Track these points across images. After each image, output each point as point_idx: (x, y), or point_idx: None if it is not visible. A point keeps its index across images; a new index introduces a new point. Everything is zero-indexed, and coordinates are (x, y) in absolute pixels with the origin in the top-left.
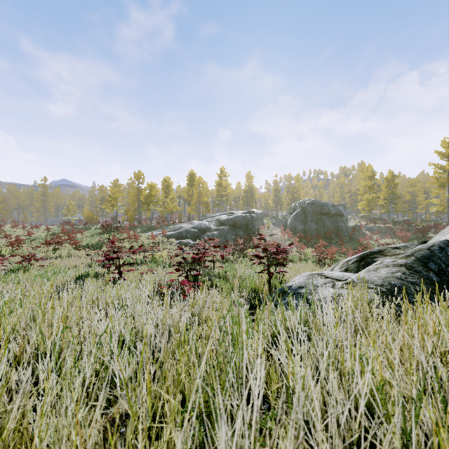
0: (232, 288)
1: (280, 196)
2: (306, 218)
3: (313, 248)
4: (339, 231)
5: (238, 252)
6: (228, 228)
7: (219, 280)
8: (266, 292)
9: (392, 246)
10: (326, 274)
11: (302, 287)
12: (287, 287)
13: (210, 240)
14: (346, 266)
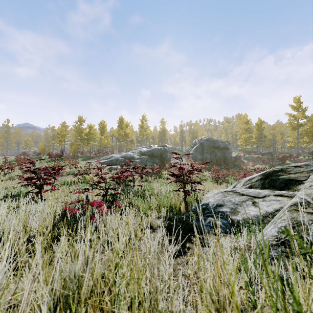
0: (149, 207)
1: (184, 136)
2: (203, 150)
3: (209, 172)
4: (226, 159)
5: (155, 175)
6: (147, 157)
7: (137, 199)
8: (183, 210)
9: (293, 165)
10: (240, 191)
11: (221, 206)
12: (204, 204)
13: (130, 163)
14: (250, 183)
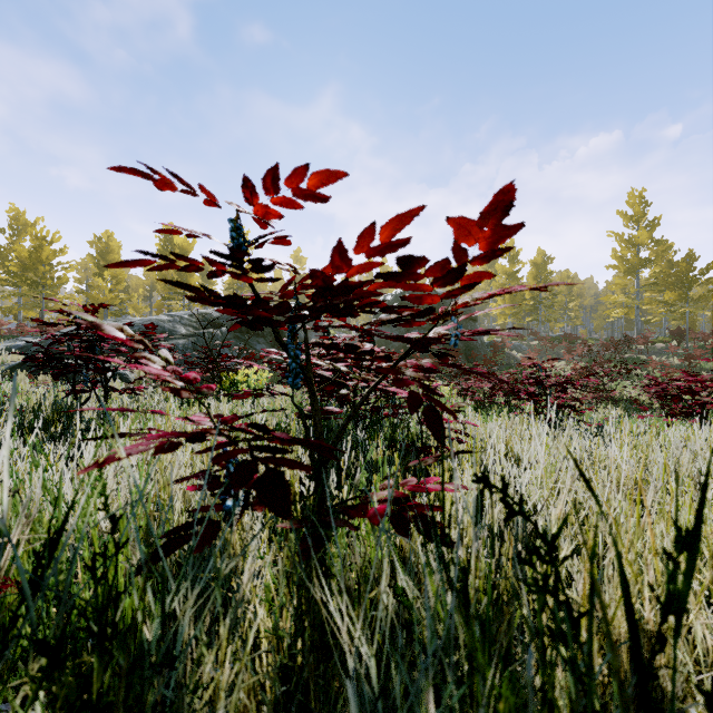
0: None
1: None
2: None
3: None
4: (470, 349)
5: None
6: (225, 332)
7: None
8: None
9: None
10: None
11: None
12: None
13: None
14: None
